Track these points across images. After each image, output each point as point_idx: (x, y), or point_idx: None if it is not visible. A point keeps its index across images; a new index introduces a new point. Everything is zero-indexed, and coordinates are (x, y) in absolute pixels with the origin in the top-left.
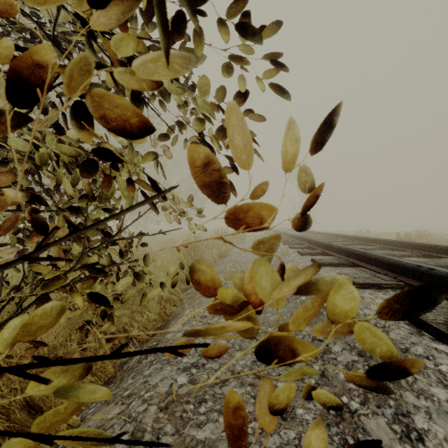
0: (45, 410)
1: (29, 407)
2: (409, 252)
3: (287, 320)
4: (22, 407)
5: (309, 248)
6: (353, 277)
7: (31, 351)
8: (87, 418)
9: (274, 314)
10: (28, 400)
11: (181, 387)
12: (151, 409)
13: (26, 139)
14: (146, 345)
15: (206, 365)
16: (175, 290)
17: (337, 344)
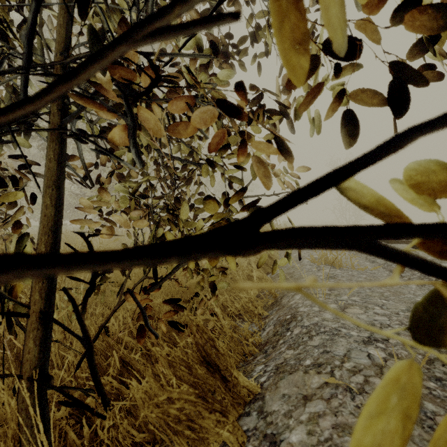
0: (221, 371)
1: (206, 365)
2: None
3: None
4: (199, 365)
5: None
6: None
7: (169, 312)
8: (267, 386)
9: (416, 295)
10: (204, 358)
11: (386, 360)
12: (375, 382)
13: (155, 95)
14: (271, 320)
15: (390, 341)
16: (261, 272)
17: None
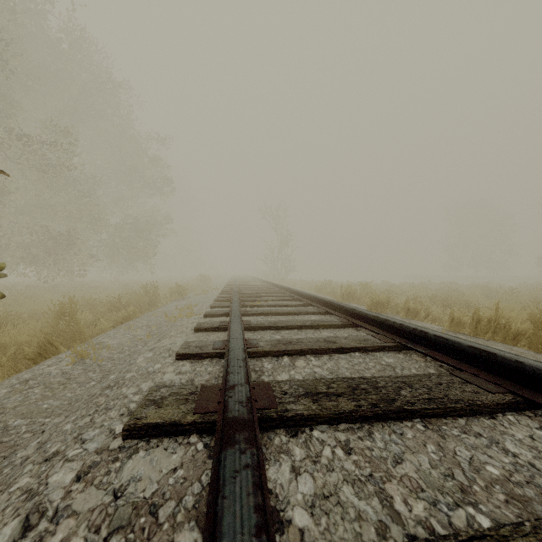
0: None
1: None
2: (317, 309)
3: (61, 407)
4: None
5: (229, 306)
6: (187, 347)
7: None
8: None
9: (57, 400)
10: None
11: None
12: None
13: None
14: None
15: None
16: None
17: (45, 434)
